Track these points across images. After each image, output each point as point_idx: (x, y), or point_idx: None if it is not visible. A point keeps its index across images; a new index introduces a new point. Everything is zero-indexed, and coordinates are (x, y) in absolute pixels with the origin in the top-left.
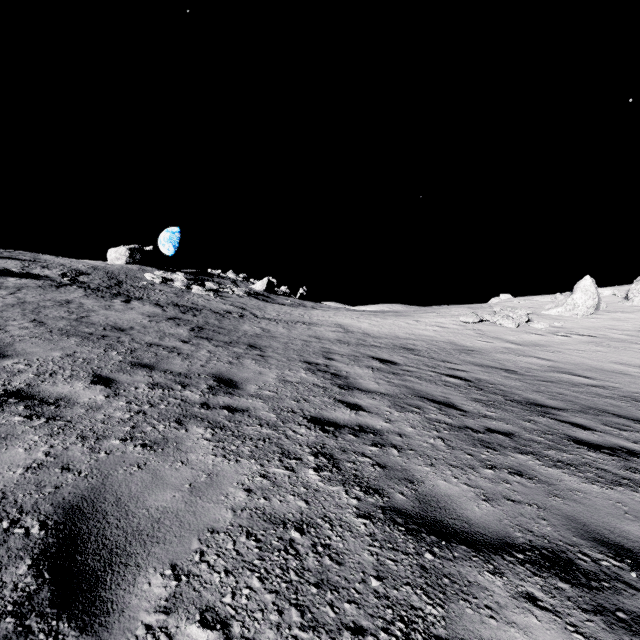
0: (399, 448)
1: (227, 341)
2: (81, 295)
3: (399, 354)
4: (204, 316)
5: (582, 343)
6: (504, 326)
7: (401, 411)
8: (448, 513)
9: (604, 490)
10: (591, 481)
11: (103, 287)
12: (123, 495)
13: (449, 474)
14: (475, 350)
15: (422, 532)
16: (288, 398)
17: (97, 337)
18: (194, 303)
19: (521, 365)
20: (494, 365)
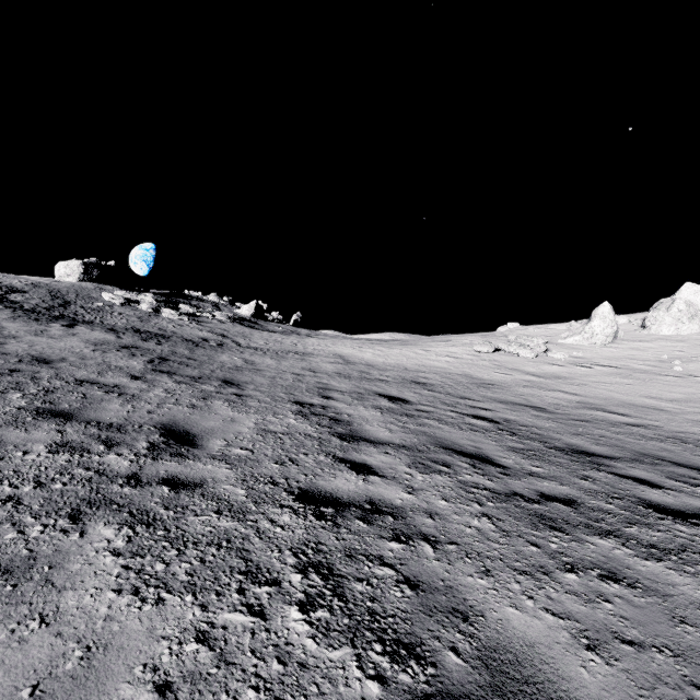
0: (433, 541)
1: (195, 376)
2: (5, 317)
3: (410, 390)
4: (172, 344)
5: (606, 375)
6: (521, 356)
7: (425, 472)
8: (544, 695)
9: None
10: None
11: (42, 308)
12: None
13: (518, 591)
14: (495, 384)
15: None
16: (268, 459)
17: (1, 372)
18: (162, 329)
19: (548, 401)
20: (519, 401)
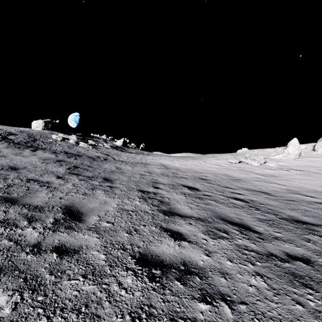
0: (229, 301)
1: (90, 176)
2: (4, 146)
3: (199, 183)
4: (81, 159)
5: (298, 174)
6: (253, 165)
7: (214, 238)
8: None
9: None
10: None
11: (23, 142)
12: None
13: None
14: (241, 179)
15: None
16: (122, 230)
17: None
18: (78, 152)
19: (270, 189)
20: (255, 189)
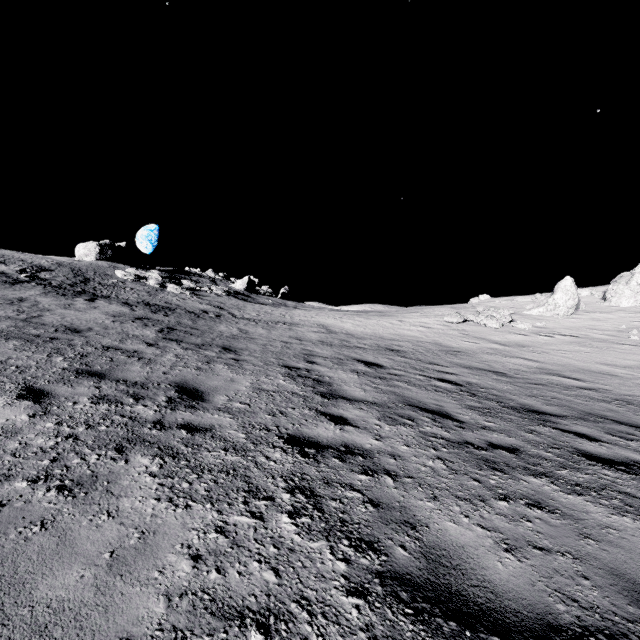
0: (394, 475)
1: (199, 343)
2: (38, 293)
3: (385, 356)
4: (177, 316)
5: (566, 343)
6: (488, 326)
7: (392, 424)
8: (466, 576)
9: (638, 524)
10: (620, 511)
11: (66, 284)
12: (1, 581)
13: (457, 511)
14: (461, 351)
15: (436, 615)
16: (262, 411)
17: (44, 340)
18: (168, 302)
19: (509, 367)
20: (482, 367)
